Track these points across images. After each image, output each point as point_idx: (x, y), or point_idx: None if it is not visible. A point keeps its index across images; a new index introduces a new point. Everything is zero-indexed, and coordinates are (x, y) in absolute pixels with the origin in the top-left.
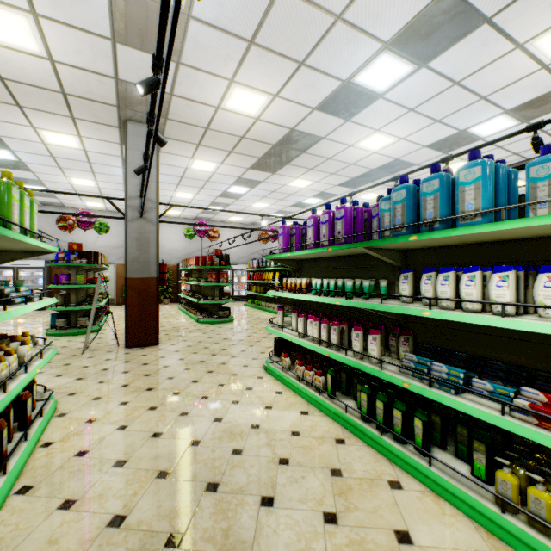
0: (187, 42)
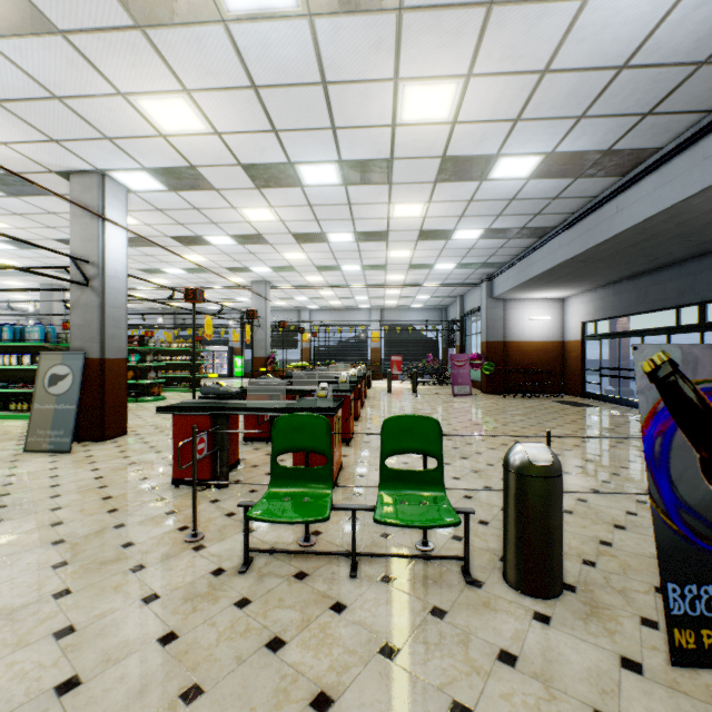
0: None
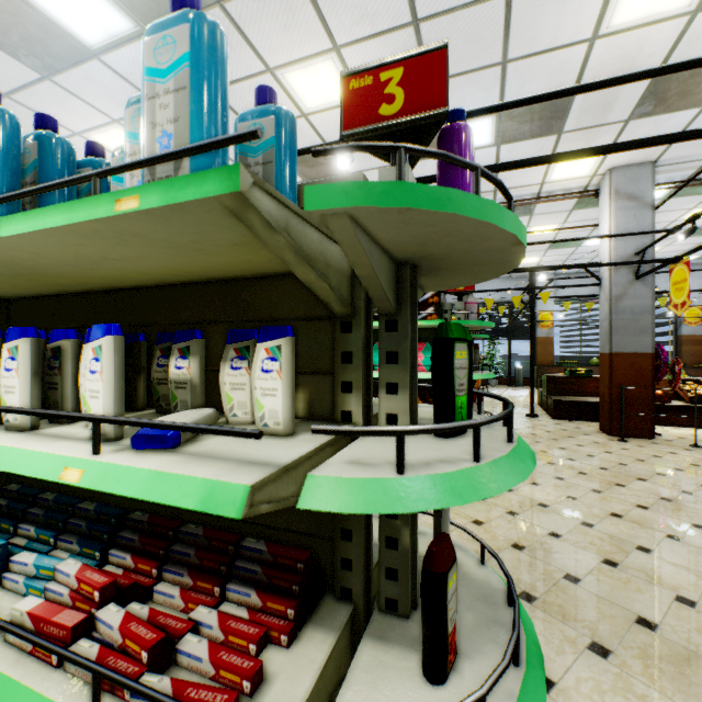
0: None
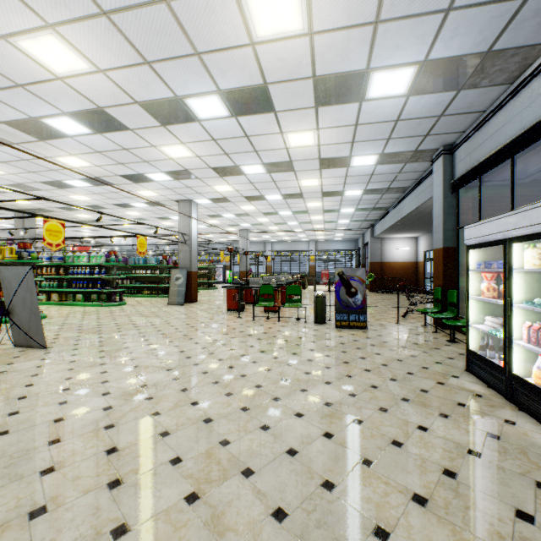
0: (77, 211)
